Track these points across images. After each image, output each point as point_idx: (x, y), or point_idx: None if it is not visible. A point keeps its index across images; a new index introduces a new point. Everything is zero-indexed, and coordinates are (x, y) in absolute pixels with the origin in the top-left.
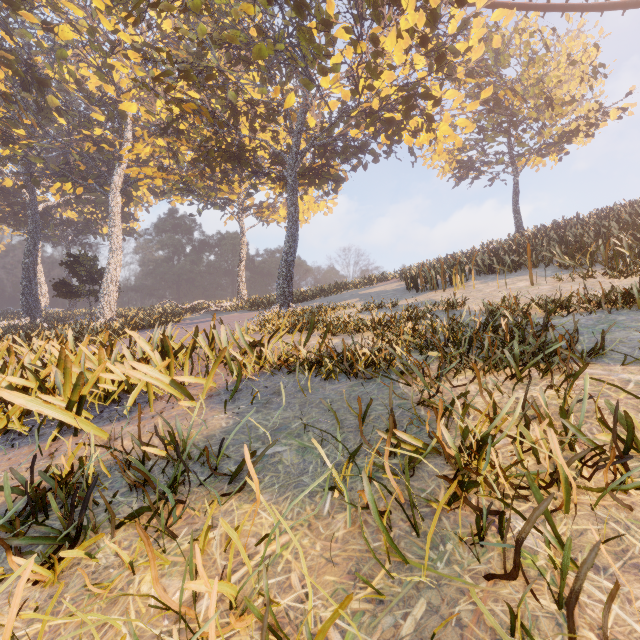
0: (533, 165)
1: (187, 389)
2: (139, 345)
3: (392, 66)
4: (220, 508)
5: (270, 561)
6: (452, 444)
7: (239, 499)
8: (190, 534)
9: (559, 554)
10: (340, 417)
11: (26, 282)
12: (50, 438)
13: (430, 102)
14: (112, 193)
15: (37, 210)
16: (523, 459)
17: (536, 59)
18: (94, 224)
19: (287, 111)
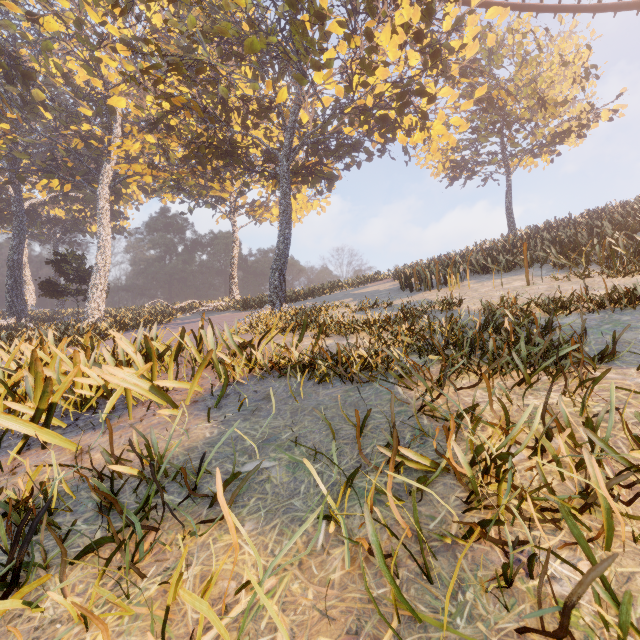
0: (525, 166)
1: (171, 394)
2: (121, 347)
3: (386, 62)
4: (196, 540)
5: (252, 614)
6: (466, 464)
7: (219, 528)
8: (158, 575)
9: (606, 608)
10: (335, 426)
11: (11, 281)
12: (14, 451)
13: (424, 100)
14: (100, 190)
15: (23, 207)
16: (550, 483)
17: (529, 59)
18: (83, 222)
19: (280, 107)
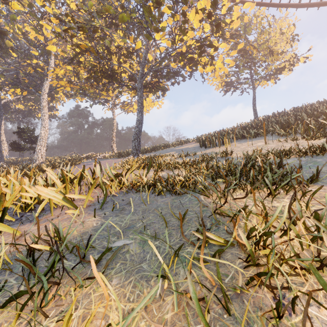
0: (262, 85)
1: (76, 201)
2: (49, 176)
3: (193, 28)
4: (82, 291)
5: None
6: (247, 243)
7: (97, 283)
8: (56, 316)
9: None
10: (167, 219)
11: None
12: None
13: (212, 49)
14: (43, 94)
15: (1, 103)
16: (299, 254)
17: (264, 30)
18: (33, 112)
19: (137, 51)
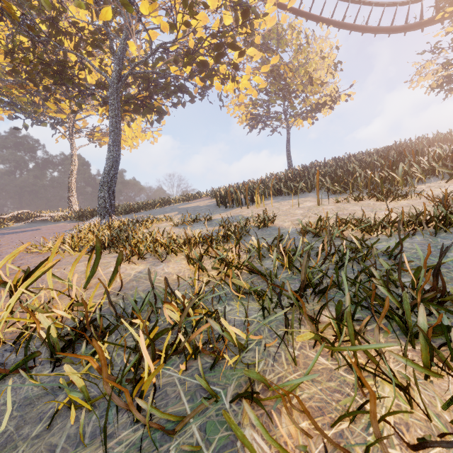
0: (297, 124)
1: None
2: None
3: (206, 4)
4: None
5: None
6: None
7: None
8: None
9: None
10: None
11: None
12: None
13: (235, 55)
14: None
15: None
16: None
17: (303, 48)
18: None
19: (107, 31)
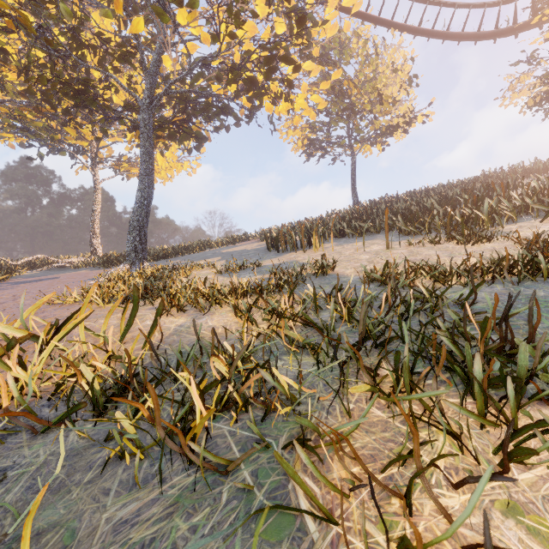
0: (364, 151)
1: None
2: None
3: (255, 12)
4: None
5: None
6: None
7: None
8: None
9: None
10: None
11: None
12: None
13: (289, 70)
14: None
15: None
16: None
17: (371, 60)
18: None
19: (138, 45)
